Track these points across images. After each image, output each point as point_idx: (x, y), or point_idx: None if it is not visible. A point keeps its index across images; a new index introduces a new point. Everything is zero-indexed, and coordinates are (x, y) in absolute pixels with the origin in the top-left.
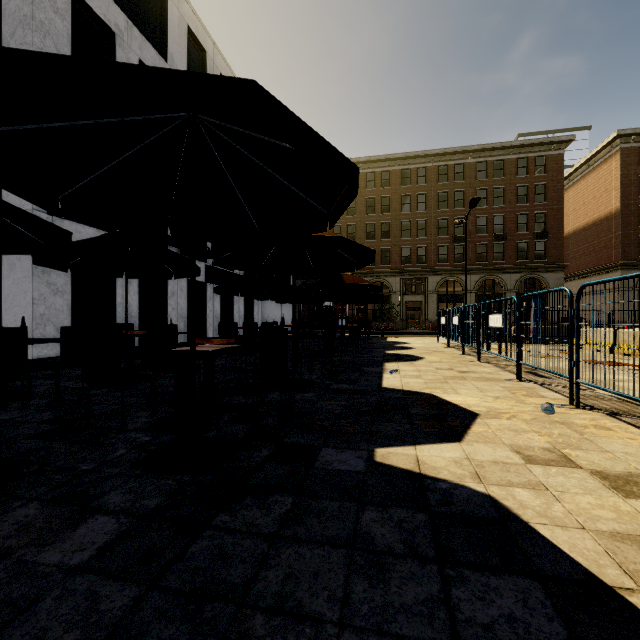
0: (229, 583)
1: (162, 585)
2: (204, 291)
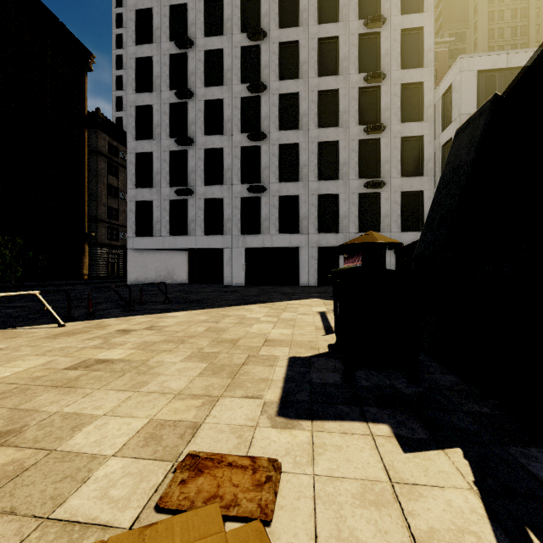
0: None
1: None
2: None
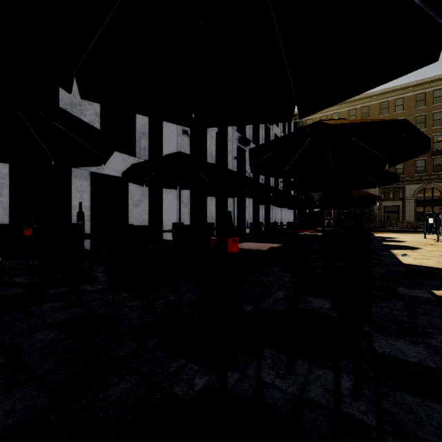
0: (403, 320)
1: (373, 317)
2: (244, 203)
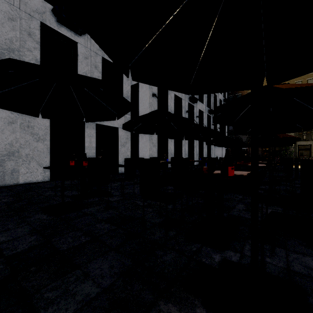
0: None
1: None
2: (193, 143)
